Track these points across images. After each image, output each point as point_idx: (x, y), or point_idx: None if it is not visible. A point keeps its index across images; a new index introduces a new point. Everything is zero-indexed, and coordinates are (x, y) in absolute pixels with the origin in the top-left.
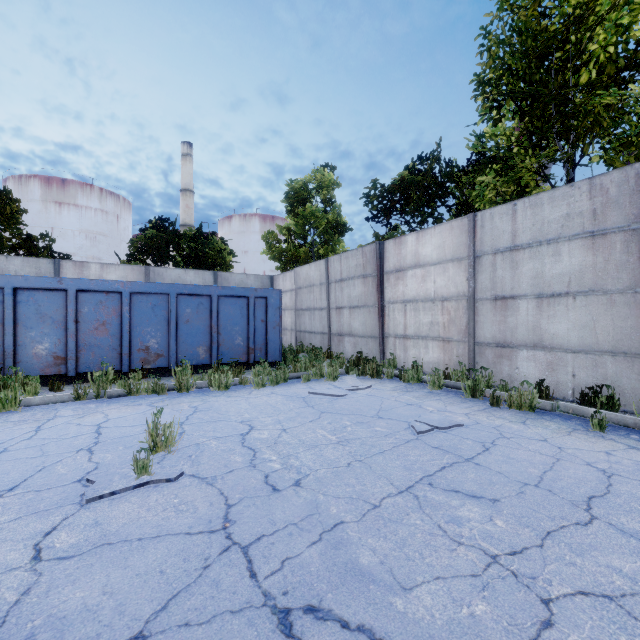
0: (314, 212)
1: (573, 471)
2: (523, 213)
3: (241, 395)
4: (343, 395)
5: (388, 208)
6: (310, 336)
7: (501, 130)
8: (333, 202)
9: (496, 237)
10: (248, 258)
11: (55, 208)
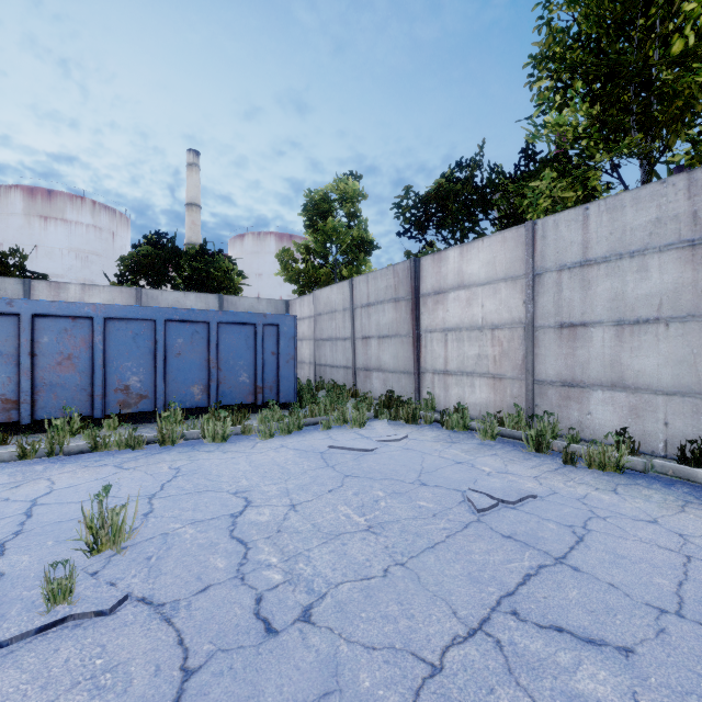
0: (336, 227)
1: None
2: (597, 219)
3: (241, 450)
4: (372, 449)
5: (423, 221)
6: (331, 371)
7: (566, 119)
8: (358, 216)
9: (562, 250)
10: (262, 282)
11: (40, 223)
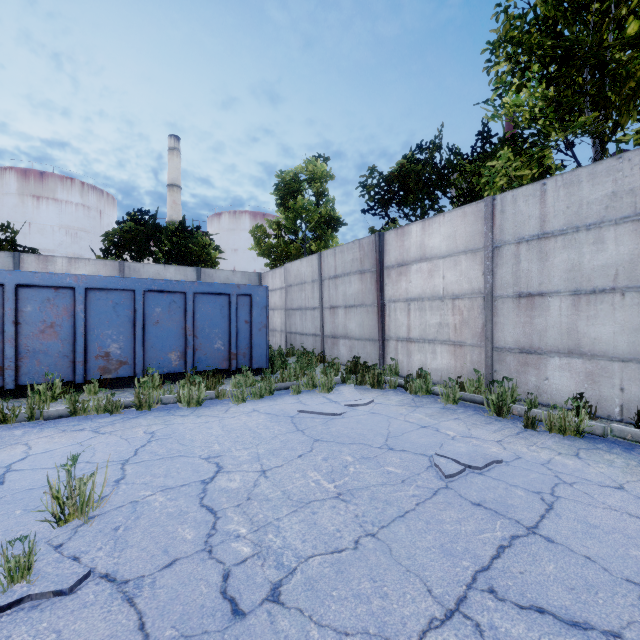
0: (306, 205)
1: None
2: (555, 194)
3: (215, 414)
4: (340, 413)
5: (386, 199)
6: (301, 338)
7: (523, 100)
8: (326, 195)
9: (520, 223)
10: (238, 256)
11: (33, 202)
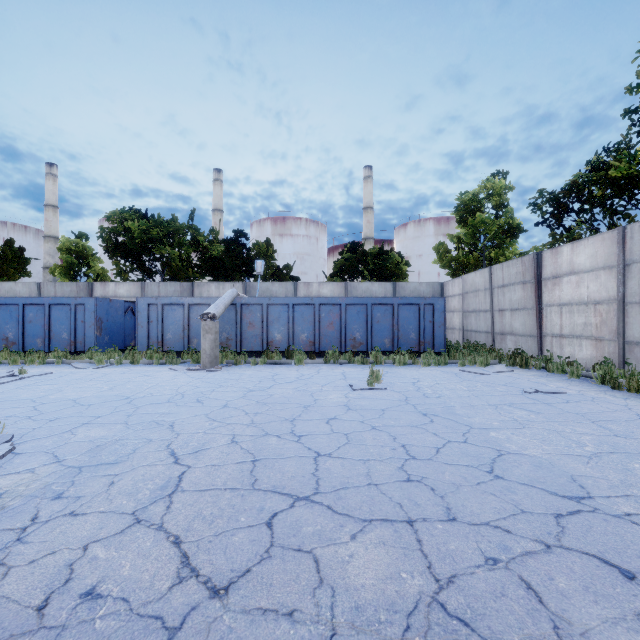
0: (484, 220)
1: (616, 414)
2: None
3: (413, 369)
4: (486, 374)
5: (558, 213)
6: (476, 335)
7: None
8: (505, 206)
9: None
10: (422, 261)
11: (279, 239)
